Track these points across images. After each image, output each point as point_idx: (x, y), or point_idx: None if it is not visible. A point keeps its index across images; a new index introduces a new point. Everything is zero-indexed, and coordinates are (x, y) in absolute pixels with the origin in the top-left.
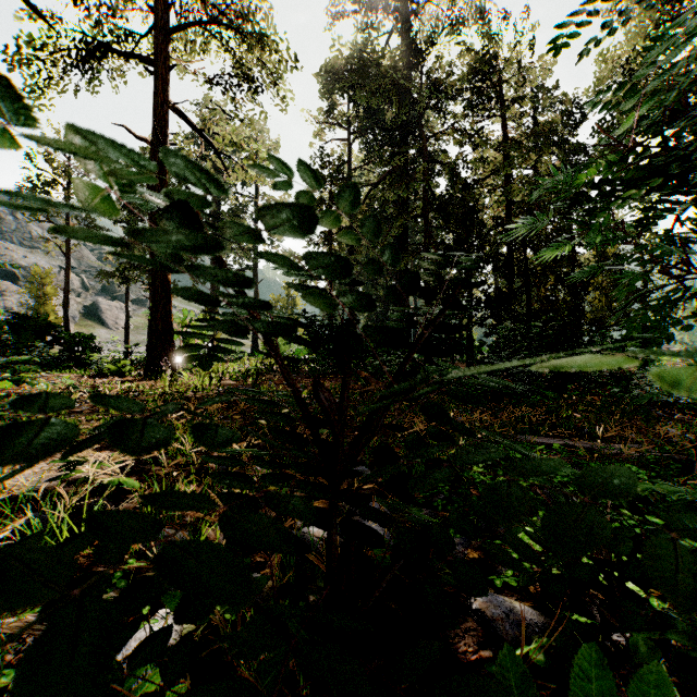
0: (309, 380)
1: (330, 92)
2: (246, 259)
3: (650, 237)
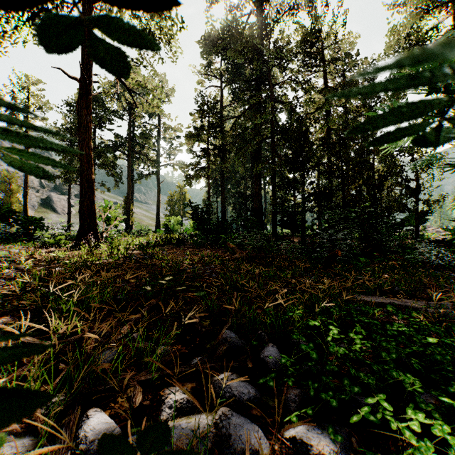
0: (193, 250)
1: (208, 53)
2: (152, 167)
3: (421, 154)
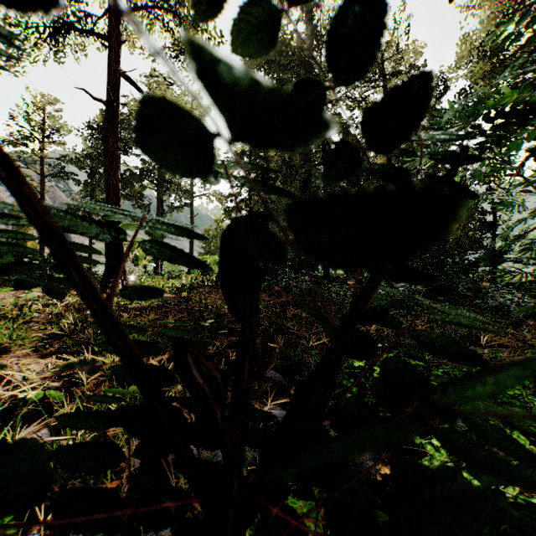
0: None
1: (250, 67)
2: (184, 198)
3: (498, 182)
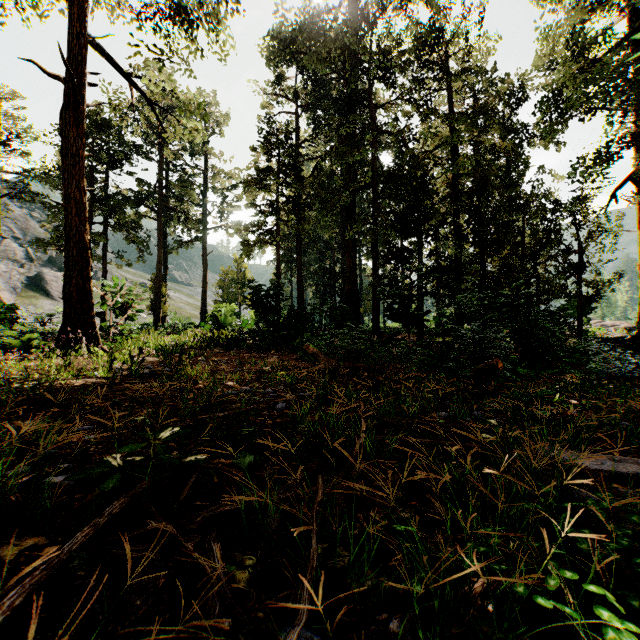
0: (251, 355)
1: (278, 60)
2: (195, 231)
3: (586, 213)
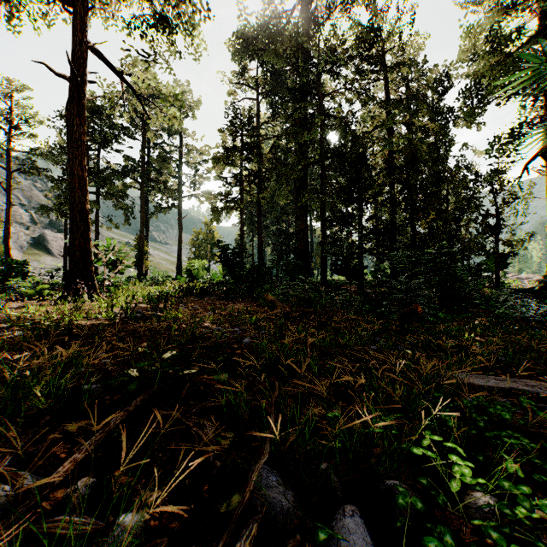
0: (220, 302)
1: (241, 56)
2: (172, 199)
3: (502, 183)
